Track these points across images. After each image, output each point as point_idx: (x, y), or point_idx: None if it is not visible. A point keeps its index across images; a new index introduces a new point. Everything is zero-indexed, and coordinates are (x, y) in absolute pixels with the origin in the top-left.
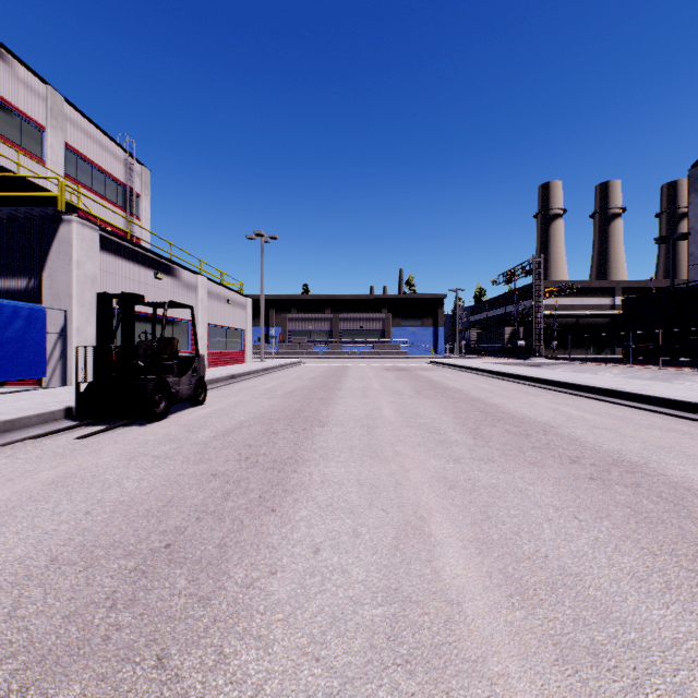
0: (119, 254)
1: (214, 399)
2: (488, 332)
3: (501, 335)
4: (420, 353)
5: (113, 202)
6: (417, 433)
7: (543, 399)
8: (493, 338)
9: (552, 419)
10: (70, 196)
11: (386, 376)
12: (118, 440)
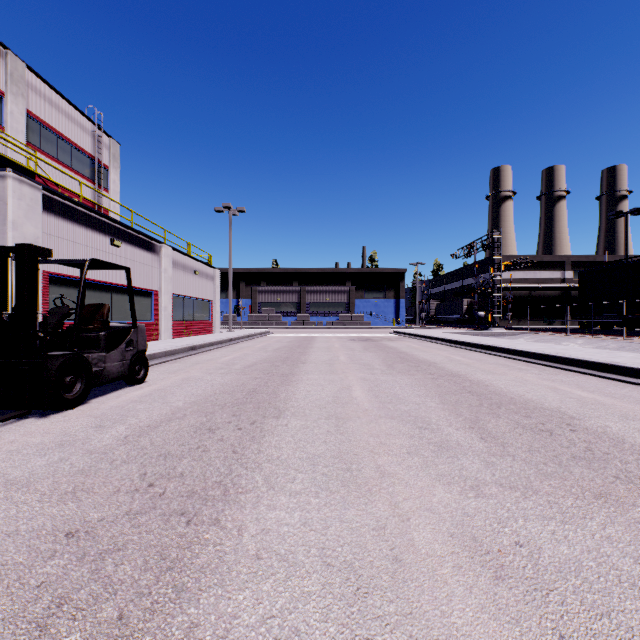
0: (68, 217)
1: (160, 376)
2: (446, 303)
3: (458, 306)
4: (383, 324)
5: (81, 173)
6: (402, 429)
7: (531, 375)
8: (451, 310)
9: (562, 404)
10: (27, 162)
11: (353, 347)
12: None
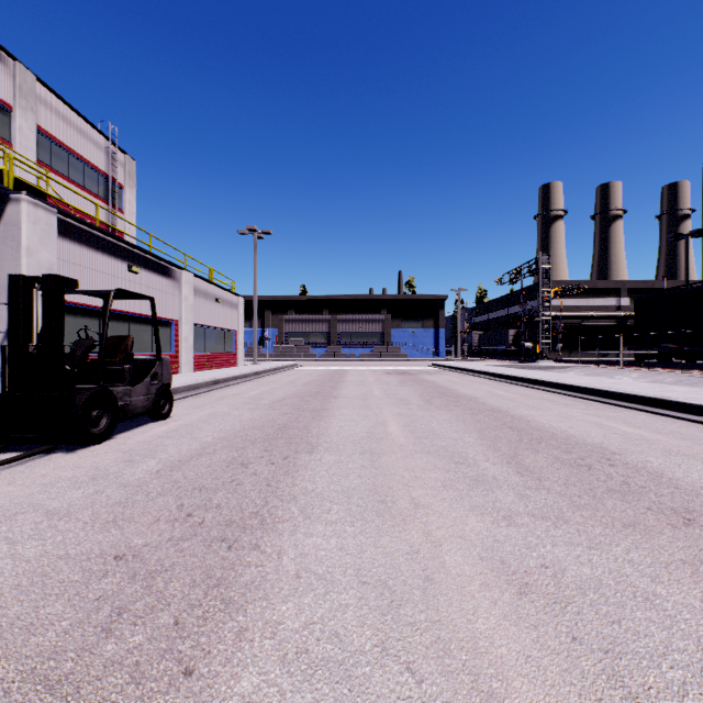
0: (84, 242)
1: (184, 411)
2: (490, 333)
3: (504, 337)
4: (421, 356)
5: (94, 192)
6: (437, 464)
7: (577, 410)
8: (496, 340)
9: (605, 439)
10: (38, 182)
11: (388, 381)
12: (18, 478)
